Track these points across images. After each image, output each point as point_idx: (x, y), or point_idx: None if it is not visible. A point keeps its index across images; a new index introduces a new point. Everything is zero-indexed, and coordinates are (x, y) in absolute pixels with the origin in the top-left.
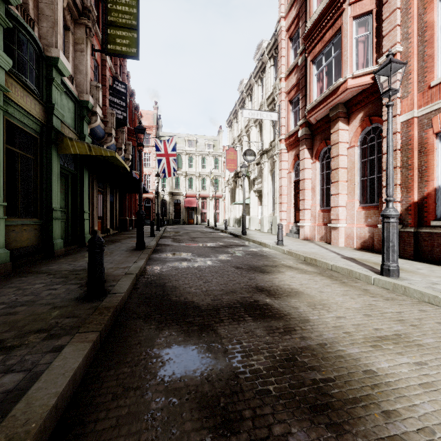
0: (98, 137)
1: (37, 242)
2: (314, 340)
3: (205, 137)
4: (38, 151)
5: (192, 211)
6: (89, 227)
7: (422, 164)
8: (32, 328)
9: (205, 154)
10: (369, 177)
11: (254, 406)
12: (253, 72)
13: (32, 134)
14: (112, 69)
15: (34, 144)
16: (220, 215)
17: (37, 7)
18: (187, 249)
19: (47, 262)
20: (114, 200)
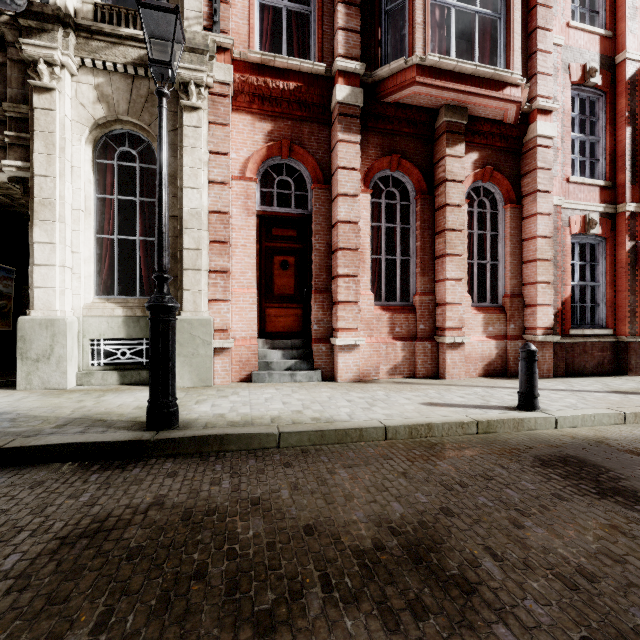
0: None
1: None
2: None
3: None
4: None
5: None
6: None
7: (561, 264)
8: None
9: None
10: (480, 261)
11: None
12: None
13: None
14: None
15: None
16: None
17: None
18: None
19: None
20: None
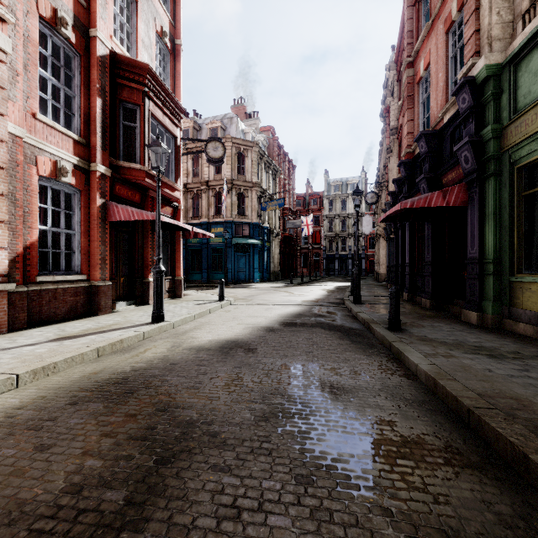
0: None
1: None
2: (282, 318)
3: None
4: None
5: None
6: None
7: (26, 204)
8: None
9: None
10: None
11: (314, 316)
12: None
13: None
14: None
15: None
16: None
17: None
18: None
19: None
20: None
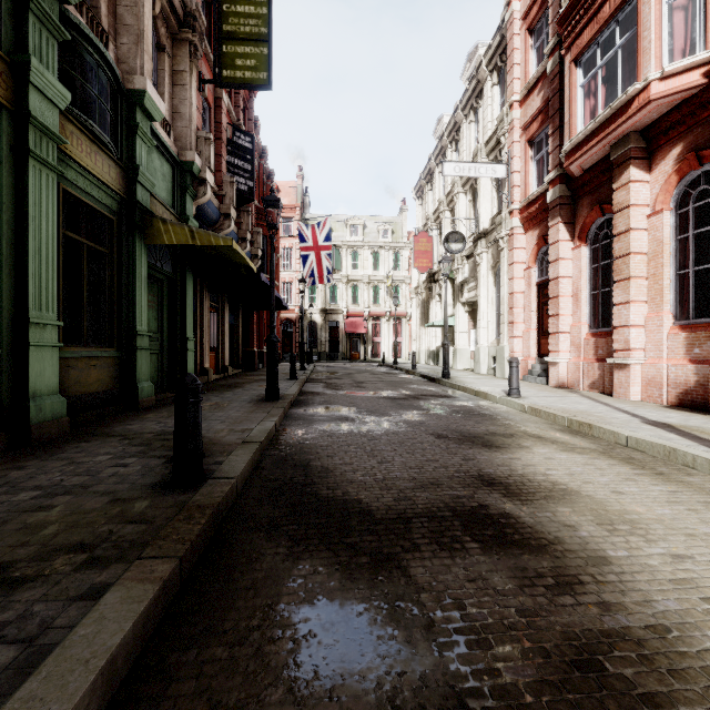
0: (210, 221)
1: (113, 386)
2: (635, 615)
3: (379, 219)
4: (114, 241)
5: (357, 340)
6: (196, 364)
7: None
8: (66, 540)
9: (379, 245)
10: (696, 268)
11: None
12: (460, 101)
13: (104, 214)
14: (232, 114)
15: (109, 230)
16: (404, 345)
17: (114, 13)
18: (348, 401)
19: (125, 418)
20: (235, 321)
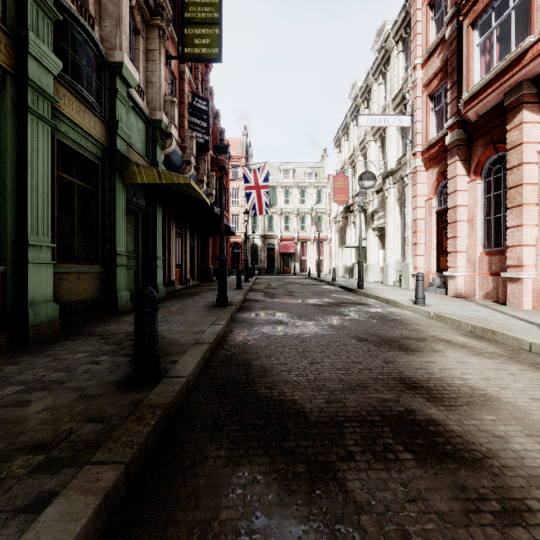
0: (175, 166)
1: (98, 295)
2: None
3: (305, 164)
4: (99, 181)
5: (289, 258)
6: (165, 277)
7: None
8: (30, 439)
9: (305, 185)
10: None
11: None
12: (371, 67)
13: (91, 160)
14: (192, 84)
15: (95, 172)
16: (325, 262)
17: (99, 3)
18: (282, 307)
19: (106, 320)
20: (195, 244)
